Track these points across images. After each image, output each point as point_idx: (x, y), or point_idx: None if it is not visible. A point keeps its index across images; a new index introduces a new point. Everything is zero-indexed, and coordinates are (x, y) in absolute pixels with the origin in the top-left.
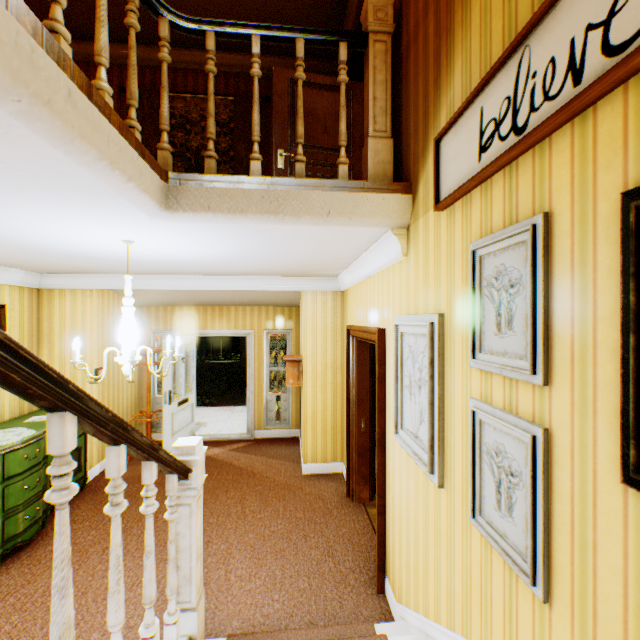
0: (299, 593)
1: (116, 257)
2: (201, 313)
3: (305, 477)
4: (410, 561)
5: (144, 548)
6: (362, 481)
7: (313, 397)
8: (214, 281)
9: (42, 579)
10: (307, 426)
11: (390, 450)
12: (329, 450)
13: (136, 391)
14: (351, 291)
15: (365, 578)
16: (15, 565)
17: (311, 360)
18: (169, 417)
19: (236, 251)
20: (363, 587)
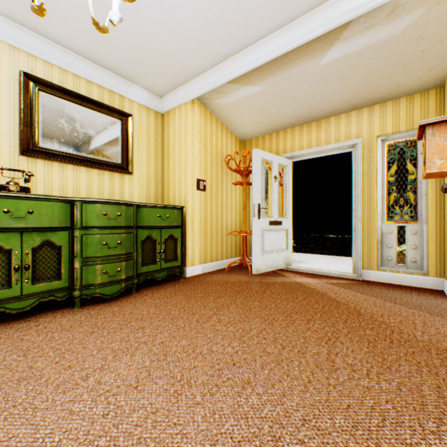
0: None
1: None
2: (296, 134)
3: None
4: None
5: (167, 345)
6: None
7: None
8: (295, 31)
9: (75, 331)
10: None
11: None
12: None
13: (240, 217)
14: None
15: None
16: (85, 311)
17: None
18: (257, 232)
19: None
20: None
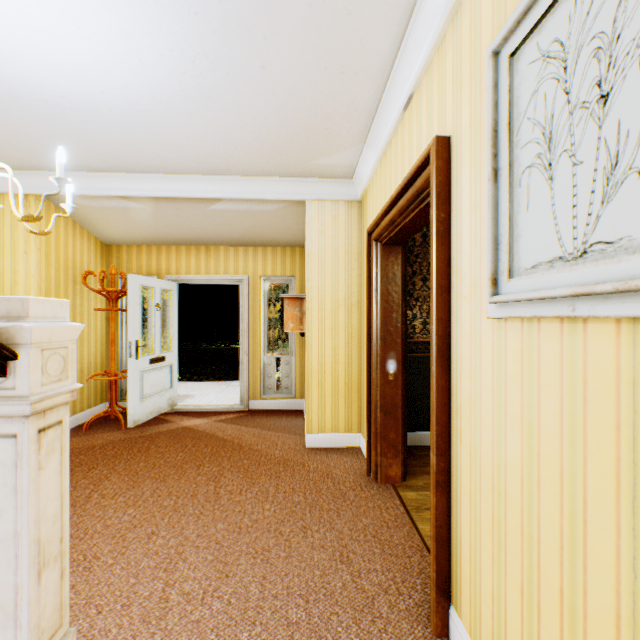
0: (287, 632)
1: (7, 83)
2: (183, 254)
3: (309, 451)
4: (542, 587)
5: None
6: (390, 452)
7: (320, 344)
8: (186, 184)
9: None
10: (312, 383)
11: (463, 359)
12: (342, 416)
13: (103, 349)
14: (373, 182)
15: (408, 605)
16: None
17: (317, 294)
18: (135, 375)
19: (183, 37)
20: (406, 623)
